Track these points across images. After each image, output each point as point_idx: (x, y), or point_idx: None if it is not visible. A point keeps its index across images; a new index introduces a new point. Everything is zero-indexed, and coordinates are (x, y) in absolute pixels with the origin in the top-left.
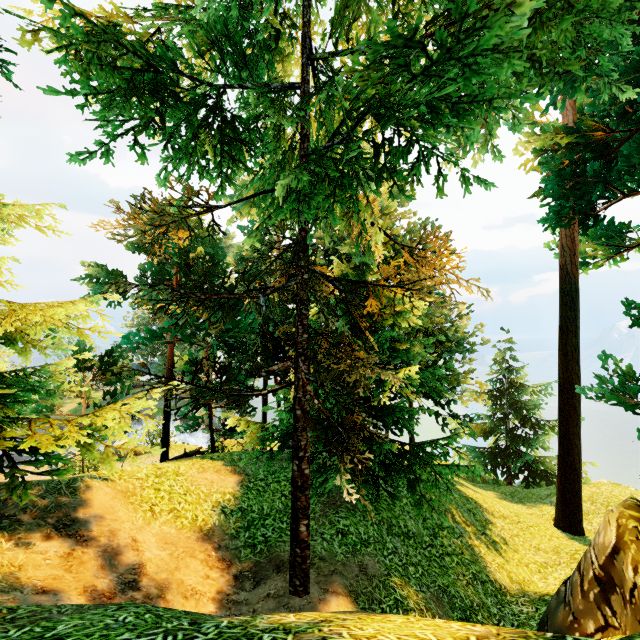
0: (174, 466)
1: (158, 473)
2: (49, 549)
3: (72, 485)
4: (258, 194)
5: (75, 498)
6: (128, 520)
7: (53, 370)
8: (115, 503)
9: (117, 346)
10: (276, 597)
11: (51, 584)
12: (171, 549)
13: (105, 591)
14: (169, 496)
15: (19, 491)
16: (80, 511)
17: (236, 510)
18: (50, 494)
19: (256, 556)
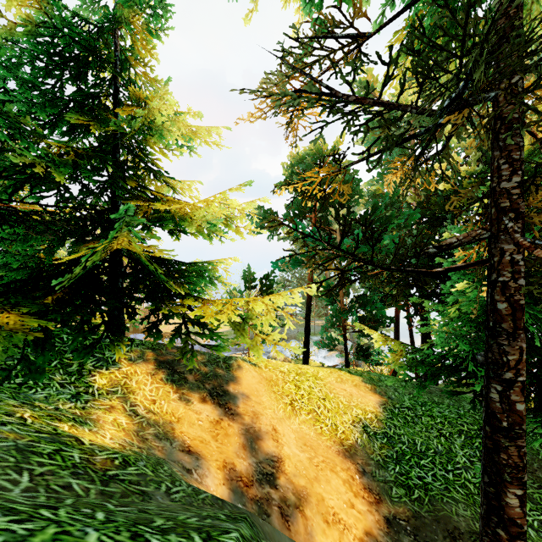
0: (313, 369)
1: (298, 371)
2: (202, 411)
3: (227, 361)
4: None
5: (228, 373)
6: (270, 407)
7: (218, 263)
8: (260, 387)
9: (271, 272)
10: None
11: (197, 446)
12: (310, 453)
13: (243, 474)
14: (308, 396)
15: (190, 355)
16: (231, 385)
17: (380, 434)
18: (210, 364)
19: (413, 503)
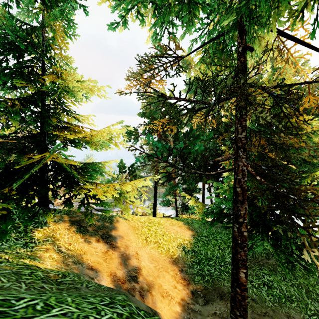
0: (157, 219)
1: (150, 221)
2: (98, 247)
3: (111, 218)
4: (207, 42)
5: (111, 225)
6: (134, 242)
7: (105, 163)
8: (129, 231)
9: (135, 163)
10: (221, 317)
11: (96, 265)
12: (155, 264)
13: (120, 278)
14: (155, 234)
15: (89, 216)
16: (113, 231)
17: (191, 251)
18: (101, 220)
19: (205, 283)
